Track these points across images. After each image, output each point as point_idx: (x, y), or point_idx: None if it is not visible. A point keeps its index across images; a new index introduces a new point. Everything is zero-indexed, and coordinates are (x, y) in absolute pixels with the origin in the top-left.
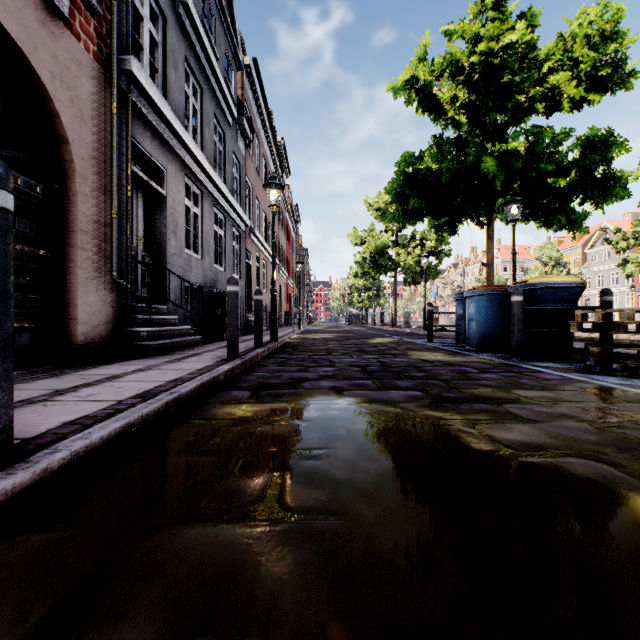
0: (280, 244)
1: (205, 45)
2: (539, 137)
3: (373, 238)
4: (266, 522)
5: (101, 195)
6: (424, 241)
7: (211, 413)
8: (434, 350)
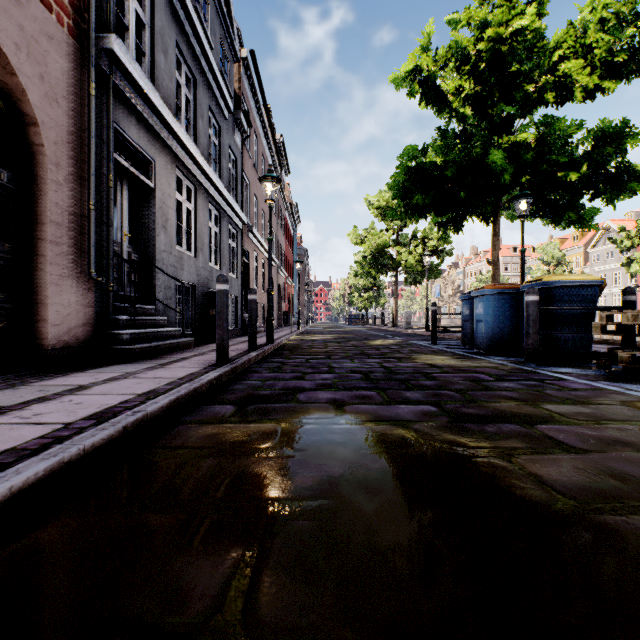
0: (279, 243)
1: (198, 31)
2: (550, 127)
3: (374, 237)
4: None
5: (78, 184)
6: (425, 240)
7: (182, 438)
8: (440, 353)
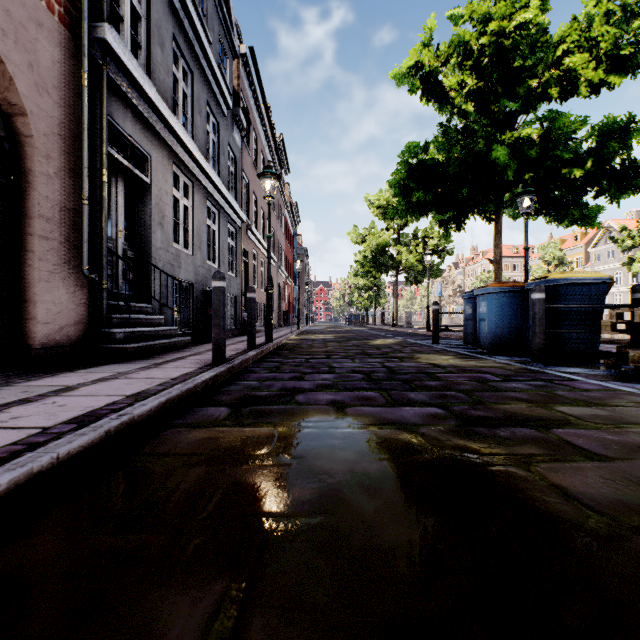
0: (279, 242)
1: (195, 25)
2: (555, 123)
3: (374, 236)
4: None
5: (69, 178)
6: (426, 239)
7: (170, 443)
8: (443, 353)
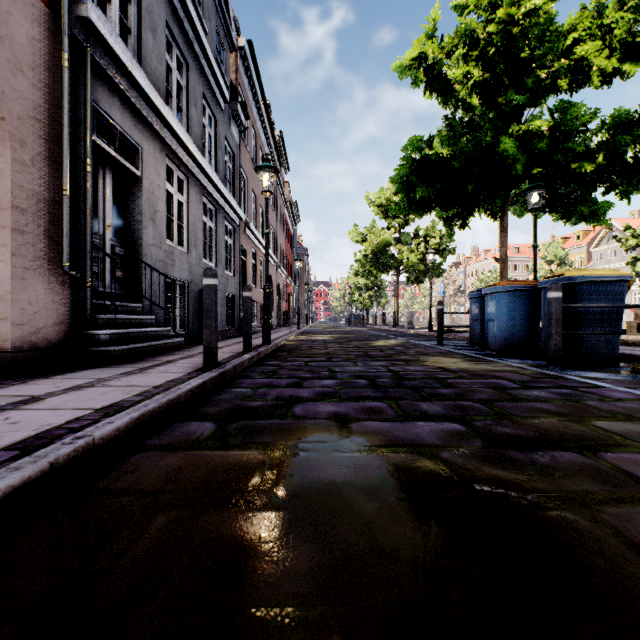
0: (278, 241)
1: (190, 12)
2: (566, 114)
3: (375, 235)
4: None
5: (48, 166)
6: (428, 238)
7: (135, 474)
8: (449, 355)
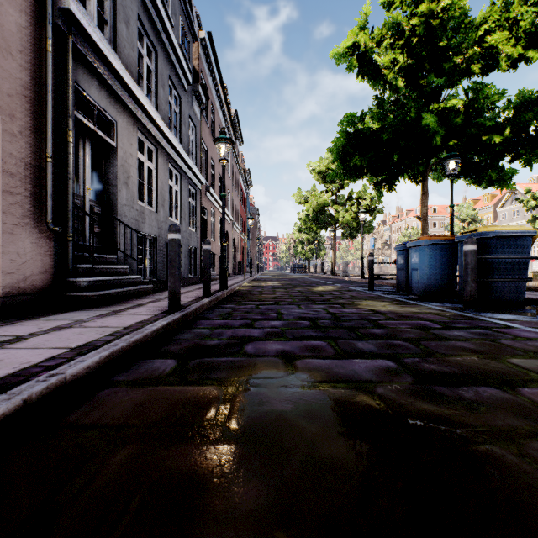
0: (234, 203)
1: (158, 7)
2: (479, 93)
3: (315, 197)
4: None
5: (34, 137)
6: (360, 200)
7: (102, 409)
8: (379, 299)
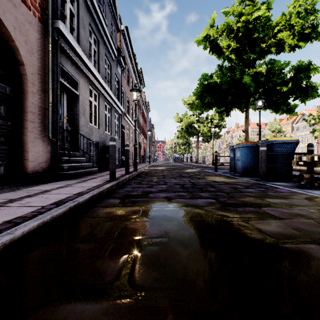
0: (139, 121)
1: (100, 17)
2: (273, 65)
3: (186, 118)
4: (118, 298)
5: (42, 93)
6: (212, 120)
7: (96, 213)
8: (219, 175)
